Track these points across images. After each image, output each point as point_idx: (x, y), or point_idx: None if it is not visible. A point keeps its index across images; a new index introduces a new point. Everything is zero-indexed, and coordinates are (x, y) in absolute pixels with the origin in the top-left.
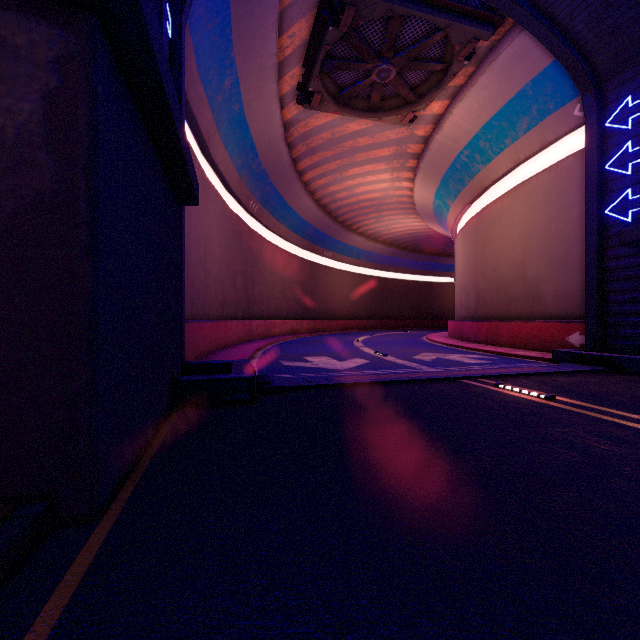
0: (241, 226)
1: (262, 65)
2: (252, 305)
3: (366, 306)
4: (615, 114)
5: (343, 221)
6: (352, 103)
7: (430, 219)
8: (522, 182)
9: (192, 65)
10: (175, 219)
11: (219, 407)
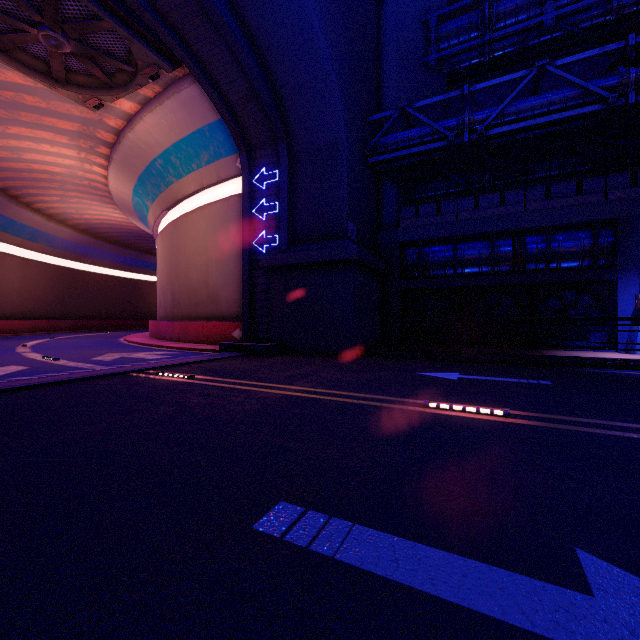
0: None
1: None
2: None
3: (48, 302)
4: (258, 176)
5: (5, 188)
6: (8, 49)
7: (131, 214)
8: (206, 204)
9: None
10: None
11: None
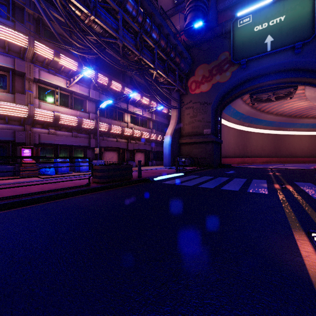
0: (241, 132)
1: (239, 105)
2: (246, 153)
3: None
4: None
5: (295, 116)
6: (268, 100)
7: None
8: None
9: (224, 114)
10: (219, 147)
11: (224, 167)
